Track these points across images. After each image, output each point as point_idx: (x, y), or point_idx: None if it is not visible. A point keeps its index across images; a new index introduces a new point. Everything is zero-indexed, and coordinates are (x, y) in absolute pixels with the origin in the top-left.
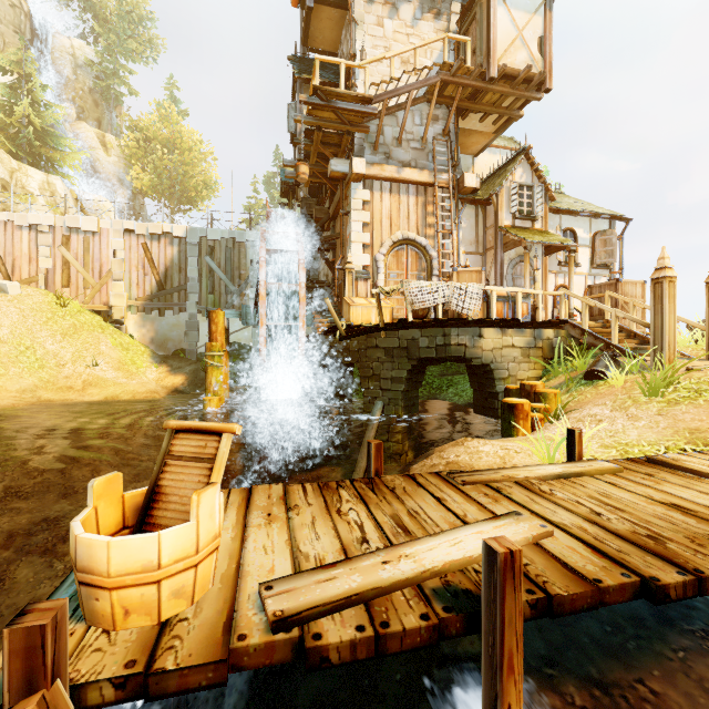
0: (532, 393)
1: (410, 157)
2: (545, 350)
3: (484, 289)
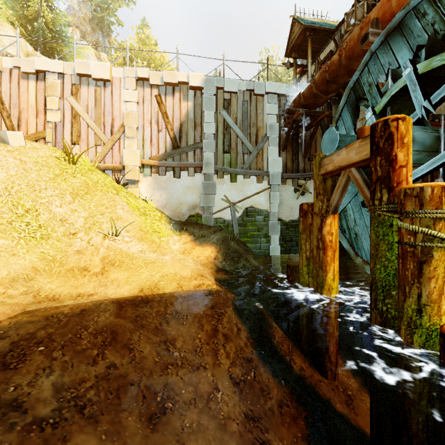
0: None
1: None
2: None
3: None
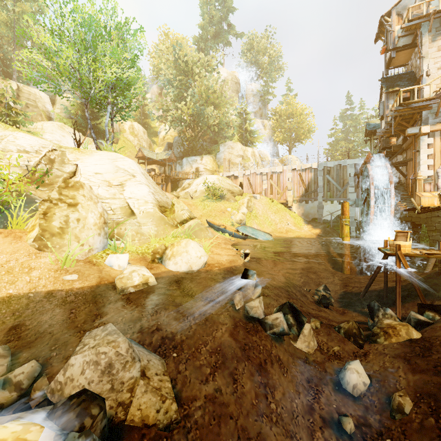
0: None
1: None
2: None
3: None
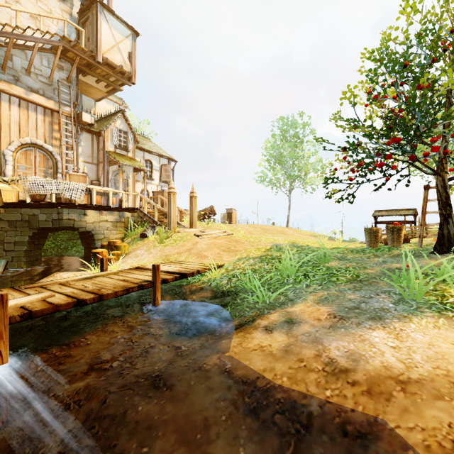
0: (114, 246)
1: (38, 87)
2: (126, 223)
3: (88, 187)
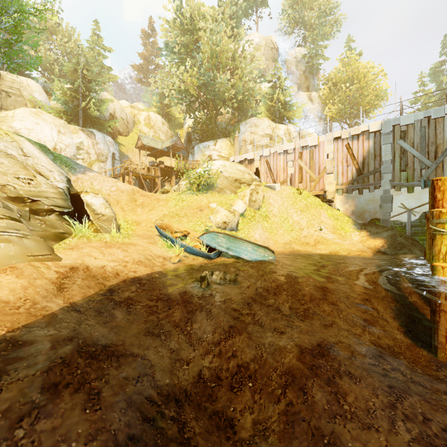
0: None
1: None
2: None
3: None
